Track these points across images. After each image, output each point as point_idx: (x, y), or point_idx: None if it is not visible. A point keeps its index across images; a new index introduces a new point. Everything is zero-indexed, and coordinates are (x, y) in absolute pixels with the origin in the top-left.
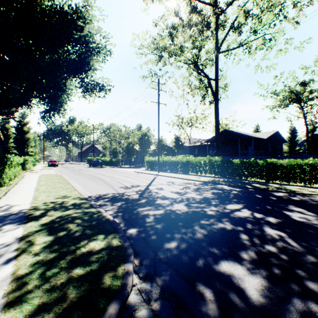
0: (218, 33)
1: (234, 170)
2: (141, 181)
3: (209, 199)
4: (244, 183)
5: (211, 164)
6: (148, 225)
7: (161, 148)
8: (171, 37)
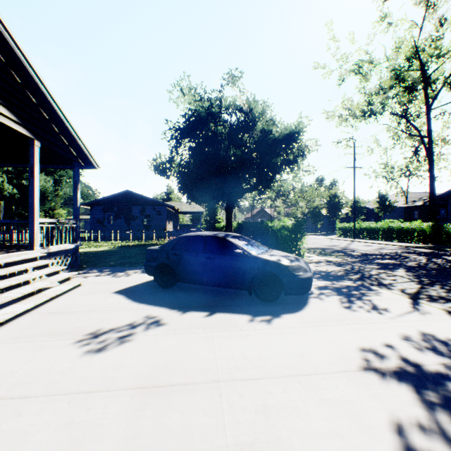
0: (428, 89)
1: (447, 237)
2: (339, 244)
3: (396, 252)
4: (450, 248)
5: (420, 230)
6: (352, 254)
7: (357, 212)
8: (368, 104)
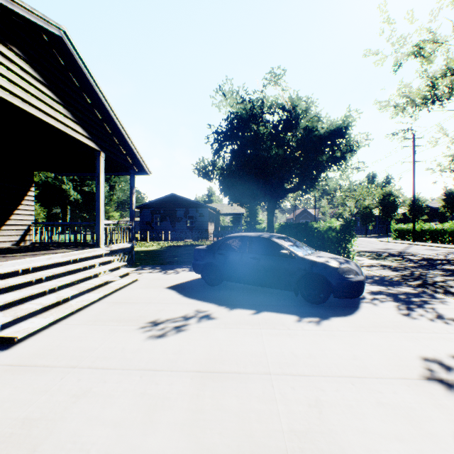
0: None
1: None
2: (394, 247)
3: None
4: None
5: None
6: (411, 259)
7: (417, 211)
8: (432, 89)
